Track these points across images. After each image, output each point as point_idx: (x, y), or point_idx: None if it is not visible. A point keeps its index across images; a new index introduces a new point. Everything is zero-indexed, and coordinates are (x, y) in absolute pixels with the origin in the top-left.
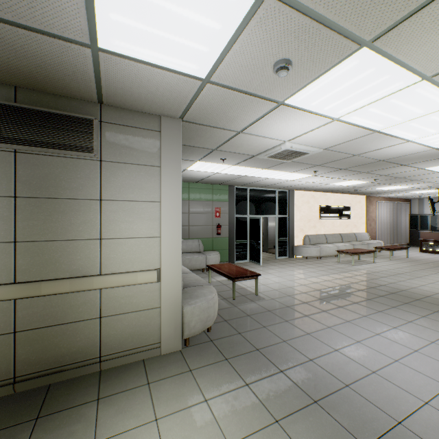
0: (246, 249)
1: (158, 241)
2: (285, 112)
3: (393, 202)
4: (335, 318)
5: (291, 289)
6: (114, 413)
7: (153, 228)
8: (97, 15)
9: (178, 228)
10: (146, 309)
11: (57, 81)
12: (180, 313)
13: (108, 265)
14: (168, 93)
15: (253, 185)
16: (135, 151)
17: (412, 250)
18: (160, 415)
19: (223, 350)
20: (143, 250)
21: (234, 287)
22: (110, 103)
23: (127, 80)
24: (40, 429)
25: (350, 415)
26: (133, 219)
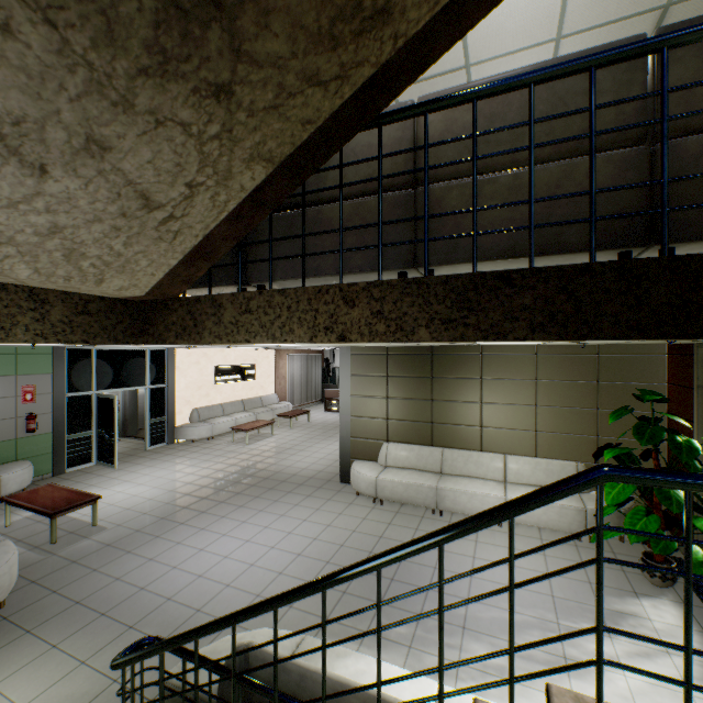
0: (91, 445)
1: None
2: None
3: (305, 355)
4: (191, 529)
5: (153, 501)
6: None
7: None
8: None
9: None
10: None
11: None
12: None
13: None
14: None
15: None
16: None
17: (321, 408)
18: None
19: (26, 622)
20: None
21: (56, 526)
22: None
23: None
24: None
25: (161, 623)
26: None
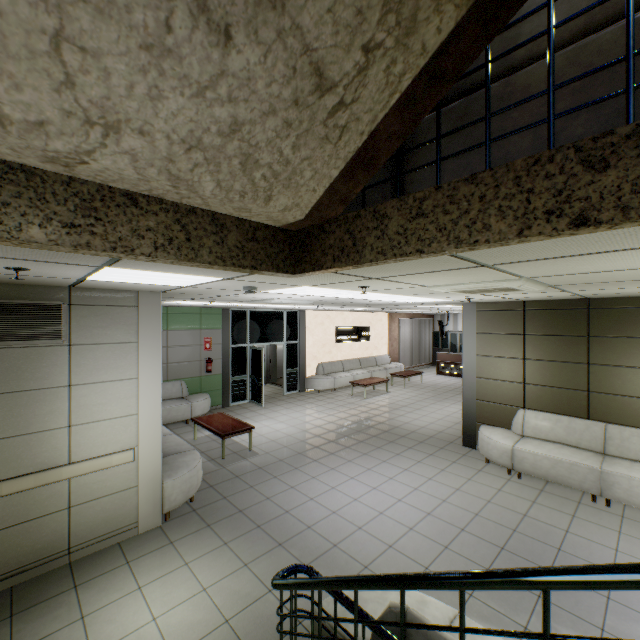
0: (246, 386)
1: (136, 418)
2: (264, 293)
3: (416, 319)
4: (323, 467)
5: (291, 437)
6: (97, 593)
7: (130, 406)
8: (94, 276)
9: (158, 402)
10: (122, 490)
11: (28, 282)
12: (160, 488)
13: (78, 452)
14: (149, 287)
15: (254, 308)
16: (109, 330)
17: (432, 371)
18: (144, 583)
19: (207, 517)
20: (118, 430)
21: (224, 445)
22: (81, 287)
23: (108, 284)
24: (20, 622)
25: (303, 548)
26: (107, 400)
